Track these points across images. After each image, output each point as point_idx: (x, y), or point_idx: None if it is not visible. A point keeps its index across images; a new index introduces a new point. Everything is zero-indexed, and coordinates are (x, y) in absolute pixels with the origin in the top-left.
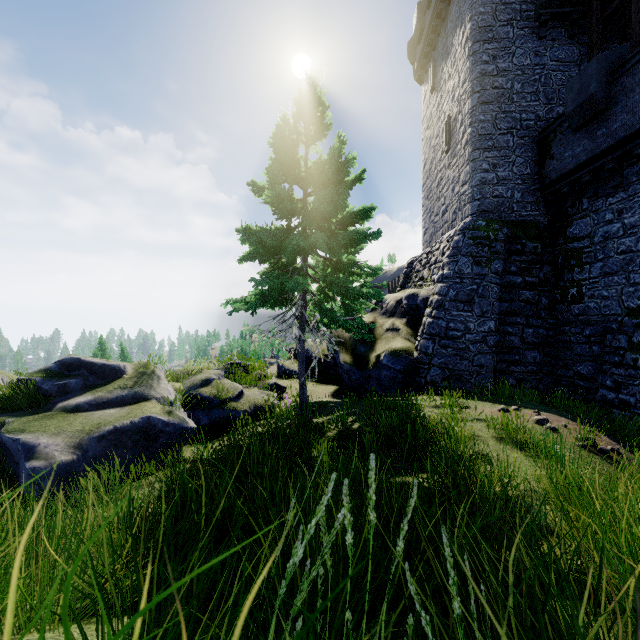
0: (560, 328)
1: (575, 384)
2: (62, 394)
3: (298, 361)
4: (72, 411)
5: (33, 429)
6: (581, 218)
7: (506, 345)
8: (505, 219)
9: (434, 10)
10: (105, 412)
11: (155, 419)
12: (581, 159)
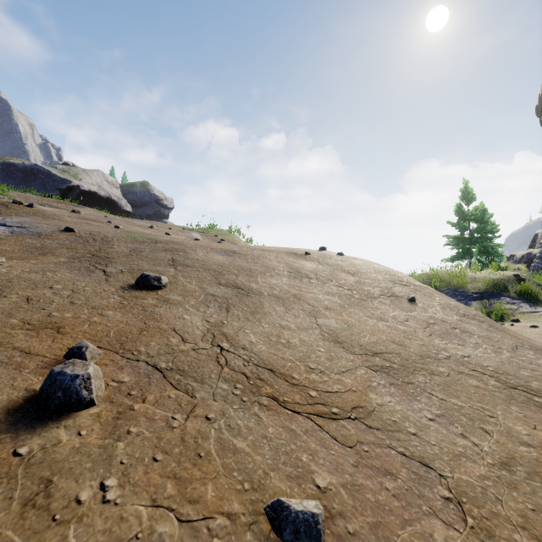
0: None
1: None
2: None
3: None
4: None
5: None
6: None
7: None
8: None
9: None
10: None
11: None
12: None
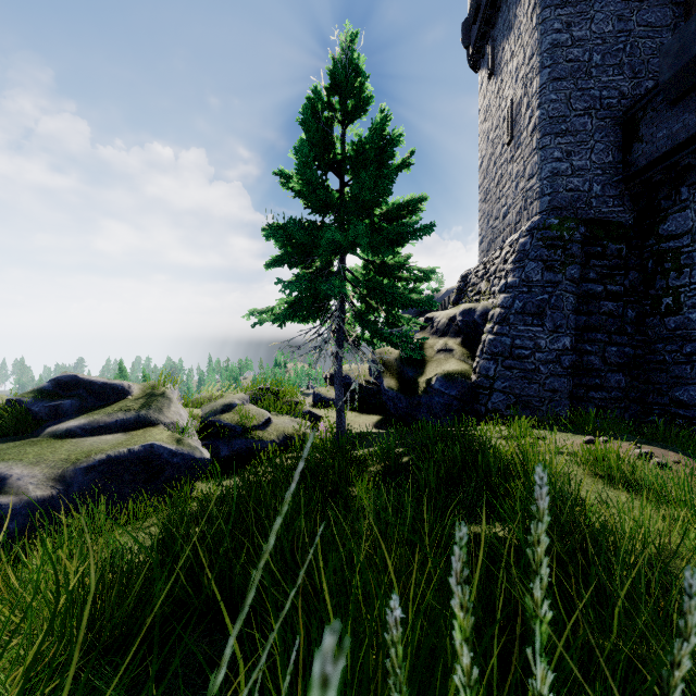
0: (651, 346)
1: (672, 413)
2: (54, 417)
3: (335, 383)
4: (61, 437)
5: (8, 457)
6: (679, 211)
7: (584, 366)
8: (582, 217)
9: None
10: (100, 438)
11: (160, 447)
12: (680, 138)
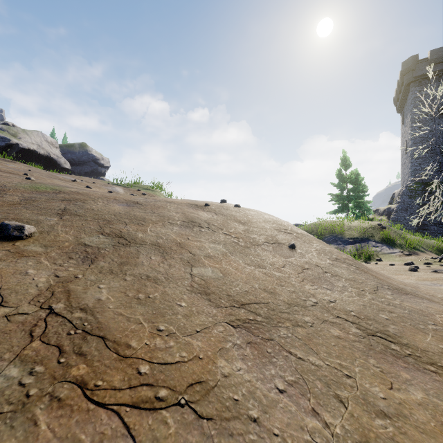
0: None
1: None
2: None
3: None
4: None
5: None
6: None
7: (422, 224)
8: (424, 182)
9: (401, 97)
10: None
11: None
12: None
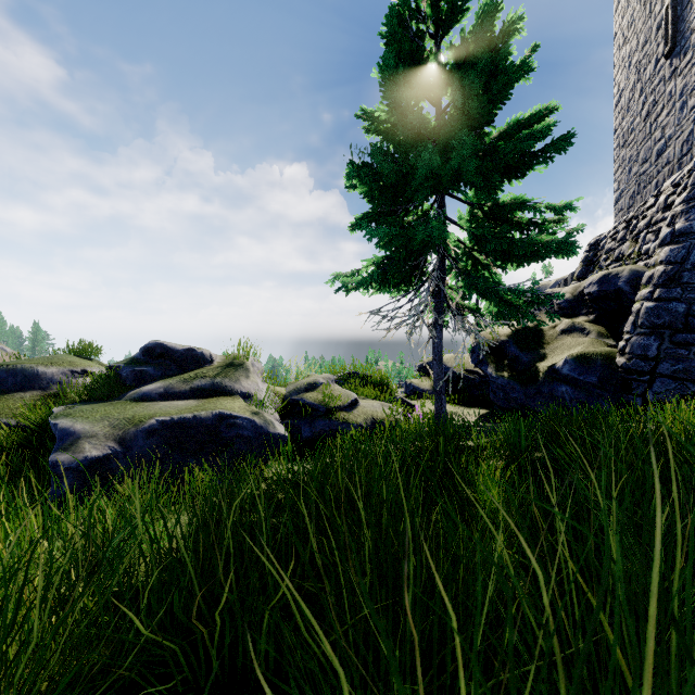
0: None
1: None
2: (139, 383)
3: (433, 359)
4: (138, 400)
5: (78, 414)
6: None
7: None
8: None
9: None
10: (172, 403)
11: (229, 417)
12: None
